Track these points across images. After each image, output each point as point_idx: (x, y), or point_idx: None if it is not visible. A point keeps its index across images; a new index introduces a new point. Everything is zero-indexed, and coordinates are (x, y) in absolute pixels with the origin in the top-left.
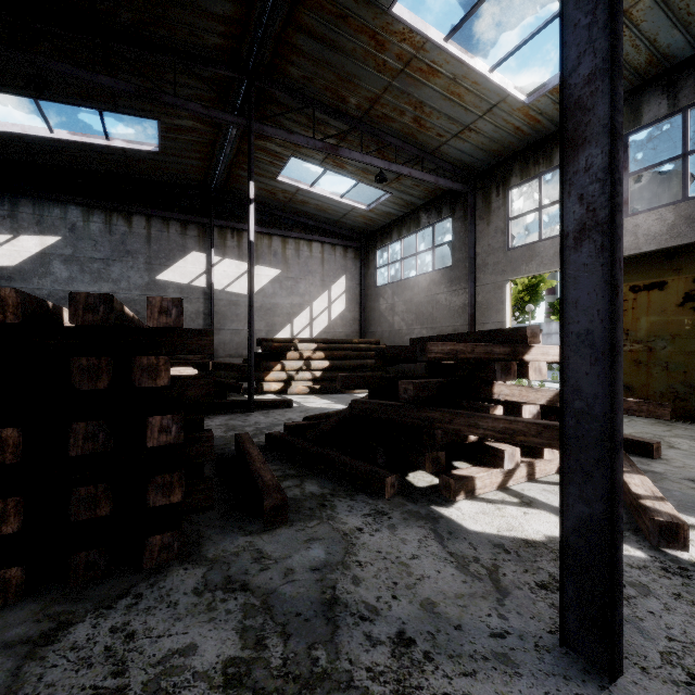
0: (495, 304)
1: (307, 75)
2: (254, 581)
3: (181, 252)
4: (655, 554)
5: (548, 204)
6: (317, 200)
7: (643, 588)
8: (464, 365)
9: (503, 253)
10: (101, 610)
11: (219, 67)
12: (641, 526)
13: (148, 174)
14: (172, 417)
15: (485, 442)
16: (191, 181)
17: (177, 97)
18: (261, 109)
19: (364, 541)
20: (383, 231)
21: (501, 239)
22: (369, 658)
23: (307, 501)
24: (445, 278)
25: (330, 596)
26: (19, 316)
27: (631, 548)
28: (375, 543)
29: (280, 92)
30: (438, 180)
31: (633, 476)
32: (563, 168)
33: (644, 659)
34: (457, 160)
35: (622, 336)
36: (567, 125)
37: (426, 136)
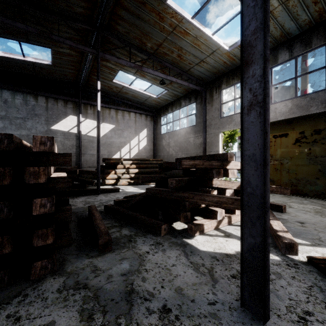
0: (215, 143)
1: (126, 31)
2: (91, 283)
3: (64, 115)
4: (283, 257)
5: (238, 97)
6: (132, 92)
7: (278, 274)
8: (199, 171)
9: (218, 119)
10: (3, 305)
11: (82, 24)
12: (277, 244)
13: (46, 75)
14: (47, 199)
15: (209, 207)
16: (69, 80)
17: (60, 37)
18: (104, 46)
19: (149, 258)
20: (164, 108)
21: (217, 113)
22: (147, 321)
23: (122, 238)
24: (193, 130)
25: (130, 289)
26: None
27: (273, 255)
28: (154, 259)
29: (113, 38)
30: (189, 85)
31: (274, 221)
32: (242, 75)
33: (279, 310)
34: (198, 75)
35: (269, 156)
36: (244, 54)
37: (183, 63)
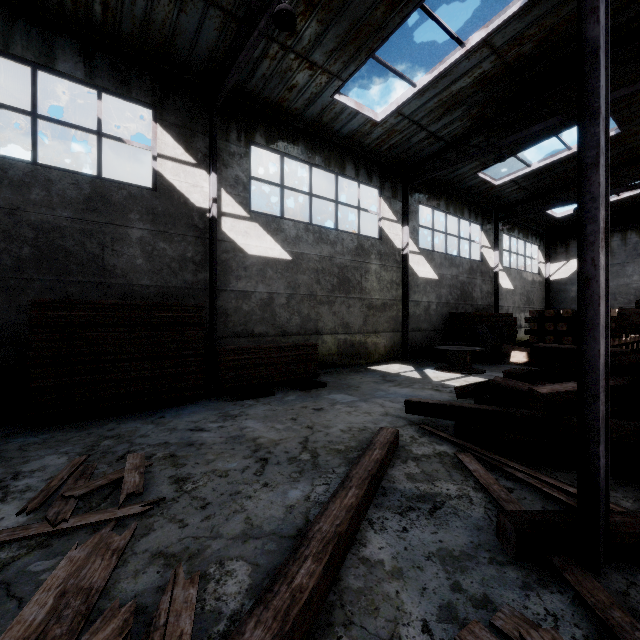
0: None
1: None
2: None
3: None
4: None
5: None
6: None
7: None
8: None
9: None
10: None
11: None
12: None
13: None
14: None
15: None
16: None
17: None
18: None
19: None
20: None
21: None
22: None
23: None
24: None
25: None
26: (571, 315)
27: None
28: None
29: None
30: None
31: None
32: None
33: None
34: None
35: None
36: None
37: None
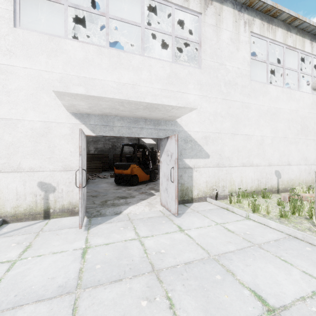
0: None
1: None
2: None
3: None
4: None
5: None
6: None
7: None
8: None
9: None
10: None
11: None
12: None
13: None
14: None
15: None
16: None
17: None
18: None
19: None
20: None
21: None
22: None
23: None
24: None
25: None
26: None
27: None
28: None
29: None
30: None
31: None
32: None
33: None
34: None
35: None
36: None
37: None
